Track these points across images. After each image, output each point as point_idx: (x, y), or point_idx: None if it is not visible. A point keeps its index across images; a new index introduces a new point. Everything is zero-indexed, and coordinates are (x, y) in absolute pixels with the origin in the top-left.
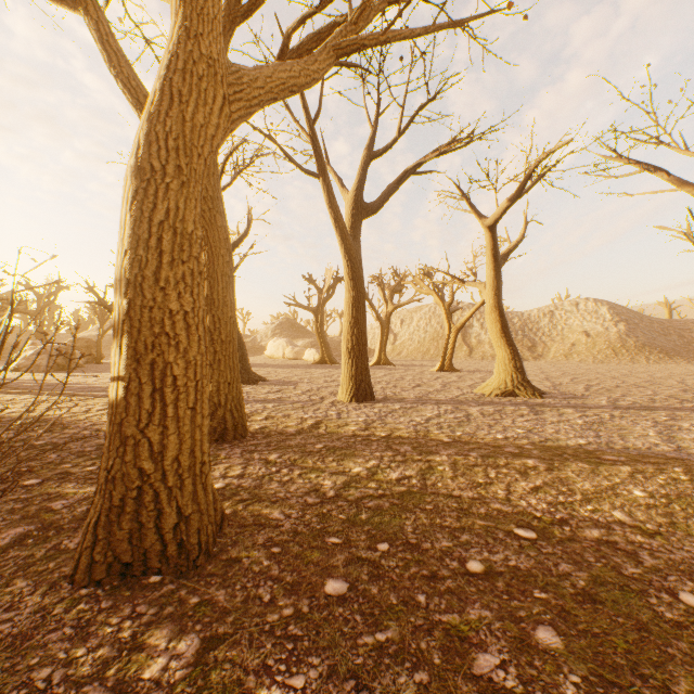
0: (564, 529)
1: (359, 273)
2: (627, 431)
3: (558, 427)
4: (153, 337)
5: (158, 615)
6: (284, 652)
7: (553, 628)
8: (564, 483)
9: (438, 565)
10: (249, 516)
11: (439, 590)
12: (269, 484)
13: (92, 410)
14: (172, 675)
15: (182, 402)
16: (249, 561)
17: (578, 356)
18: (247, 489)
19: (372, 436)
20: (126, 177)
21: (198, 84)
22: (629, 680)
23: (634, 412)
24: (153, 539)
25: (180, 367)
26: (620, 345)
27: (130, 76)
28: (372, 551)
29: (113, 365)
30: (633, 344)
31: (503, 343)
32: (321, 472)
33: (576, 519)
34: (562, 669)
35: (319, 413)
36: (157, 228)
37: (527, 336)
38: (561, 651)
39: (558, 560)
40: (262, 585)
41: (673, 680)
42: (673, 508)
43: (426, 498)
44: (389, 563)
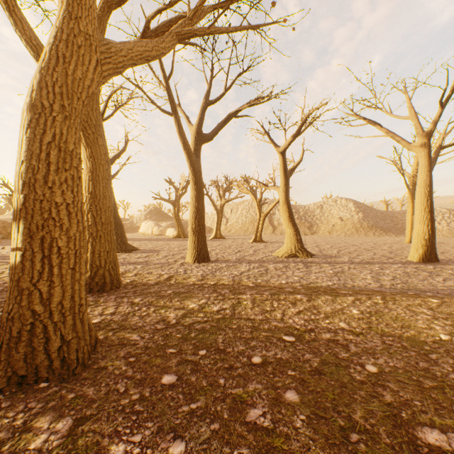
0: (311, 334)
1: (200, 179)
2: (356, 276)
3: (318, 275)
4: (43, 221)
5: (44, 408)
6: (130, 421)
7: (295, 391)
8: (316, 308)
9: (235, 361)
10: (116, 339)
11: (233, 375)
12: (132, 318)
13: (5, 272)
14: (51, 444)
15: (65, 264)
16: (113, 367)
17: (336, 232)
18: (117, 322)
19: (205, 284)
20: (23, 110)
21: (78, 50)
22: (331, 414)
23: (362, 265)
24: (42, 358)
25: (63, 240)
26: (359, 226)
27: (32, 37)
28: (195, 355)
29: (13, 240)
30: (367, 225)
31: (290, 224)
32: (169, 308)
33: (319, 328)
34: (296, 413)
35: (172, 271)
36: (46, 146)
37: (307, 220)
38: (297, 403)
39: (305, 352)
40: (120, 382)
41: (354, 412)
42: (372, 319)
43: (234, 321)
44: (205, 362)
